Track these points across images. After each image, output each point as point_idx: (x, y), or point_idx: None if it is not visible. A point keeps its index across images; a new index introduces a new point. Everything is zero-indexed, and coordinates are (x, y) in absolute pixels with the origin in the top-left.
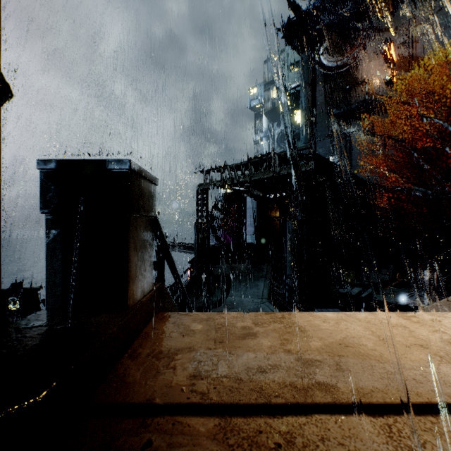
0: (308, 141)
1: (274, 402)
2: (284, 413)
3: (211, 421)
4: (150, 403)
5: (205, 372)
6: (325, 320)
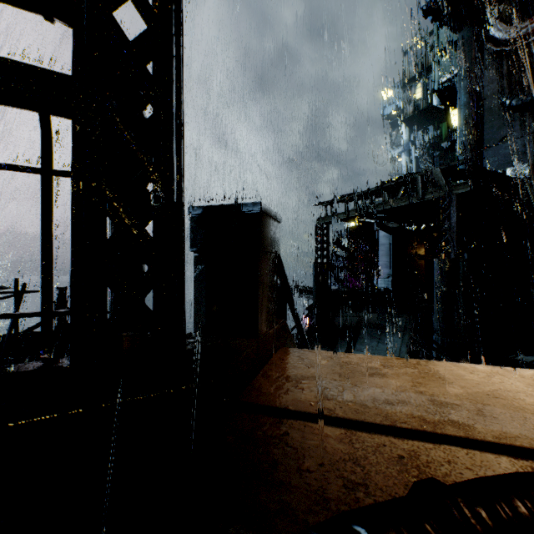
0: (470, 151)
1: (399, 426)
2: (410, 437)
3: (338, 430)
4: (284, 408)
5: (331, 396)
6: (472, 371)
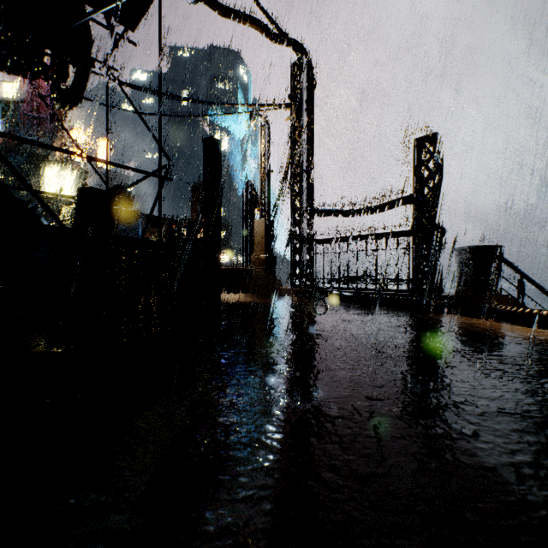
0: None
1: None
2: None
3: None
4: None
5: None
6: None
